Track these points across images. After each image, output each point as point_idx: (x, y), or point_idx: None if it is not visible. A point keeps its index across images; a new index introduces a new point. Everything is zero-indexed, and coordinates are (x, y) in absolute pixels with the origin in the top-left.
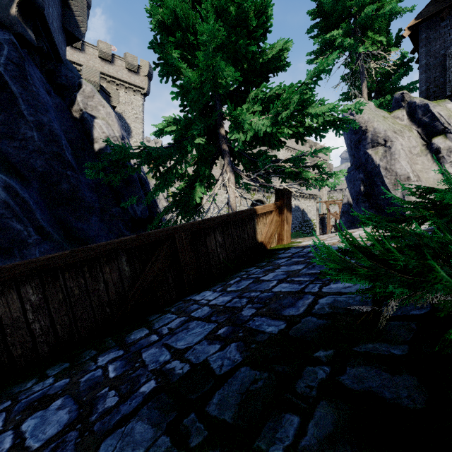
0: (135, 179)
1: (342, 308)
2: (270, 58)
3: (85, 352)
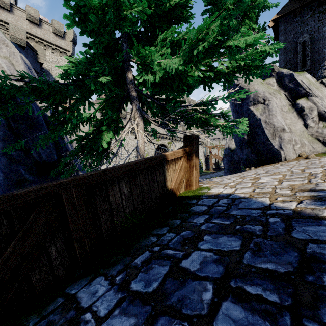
0: (40, 122)
1: None
2: (178, 6)
3: None
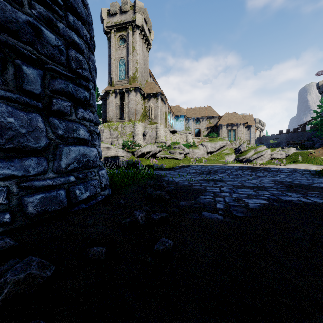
0: None
1: None
2: None
3: None
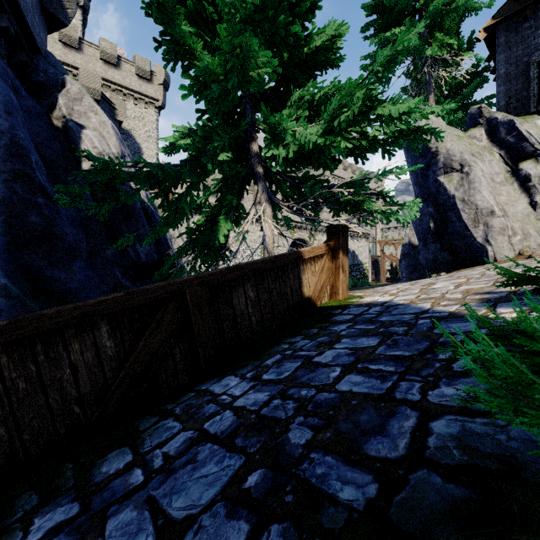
0: (138, 211)
1: (489, 455)
2: (319, 48)
3: (21, 499)
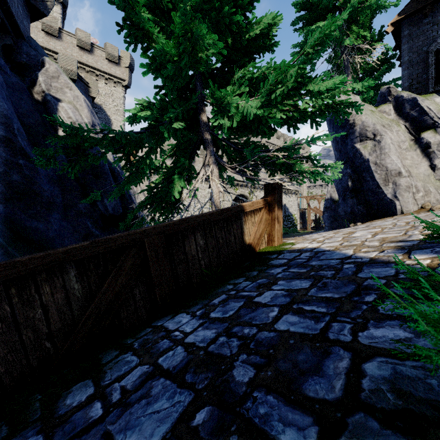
0: (106, 171)
1: (423, 400)
2: (258, 35)
3: None
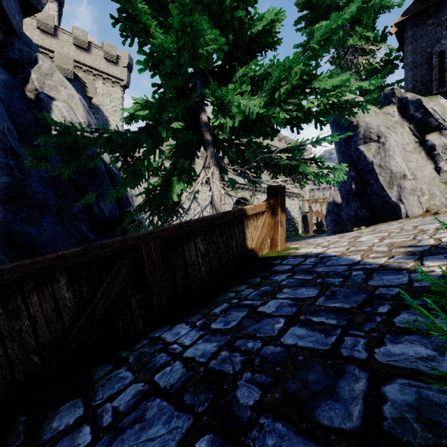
0: (102, 173)
1: None
2: (261, 32)
3: None
